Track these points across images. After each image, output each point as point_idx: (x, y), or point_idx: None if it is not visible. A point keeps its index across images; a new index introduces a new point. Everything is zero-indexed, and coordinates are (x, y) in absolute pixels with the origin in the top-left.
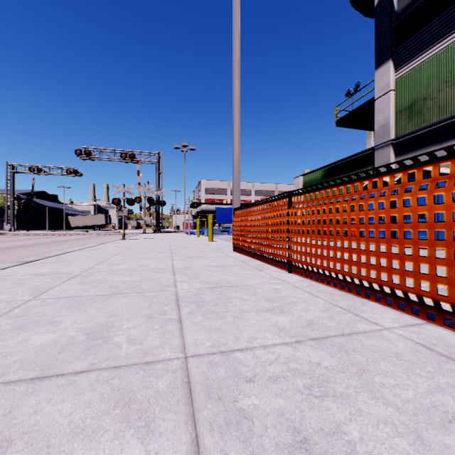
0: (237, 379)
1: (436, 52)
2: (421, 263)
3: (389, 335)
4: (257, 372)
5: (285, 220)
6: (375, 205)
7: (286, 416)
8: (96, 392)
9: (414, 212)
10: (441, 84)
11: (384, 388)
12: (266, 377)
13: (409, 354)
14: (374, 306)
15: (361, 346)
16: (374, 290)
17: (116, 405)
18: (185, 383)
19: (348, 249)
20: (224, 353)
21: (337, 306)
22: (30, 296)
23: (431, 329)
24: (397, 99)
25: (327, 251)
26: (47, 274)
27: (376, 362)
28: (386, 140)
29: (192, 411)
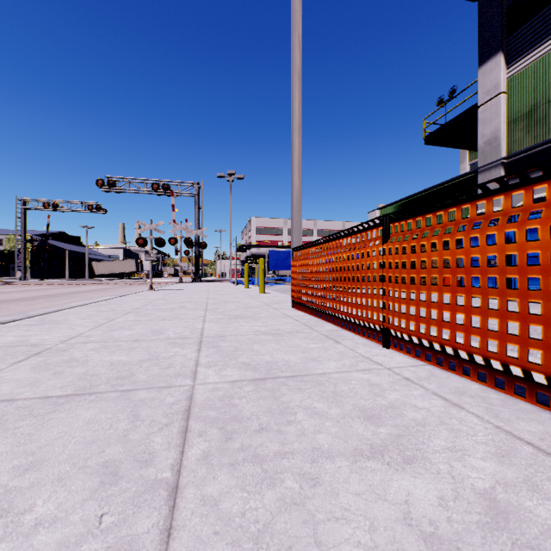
0: None
1: None
2: None
3: None
4: None
5: (377, 261)
6: None
7: None
8: None
9: None
10: None
11: None
12: None
13: None
14: None
15: None
16: None
17: None
18: None
19: (519, 315)
20: None
21: (518, 438)
22: None
23: None
24: (510, 104)
25: (465, 315)
26: (3, 346)
27: None
28: (494, 159)
29: None
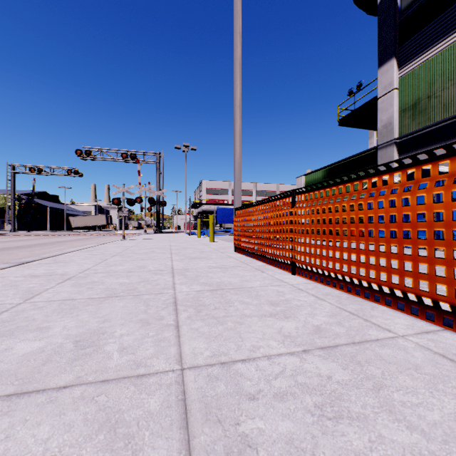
0: (238, 397)
1: (441, 49)
2: (437, 265)
3: (404, 344)
4: (261, 388)
5: (288, 219)
6: (385, 203)
7: (295, 443)
8: (79, 411)
9: (429, 210)
10: (446, 82)
11: (406, 408)
12: (272, 394)
13: (429, 366)
14: (384, 311)
15: (375, 356)
16: (384, 293)
17: (100, 429)
18: (181, 401)
19: (356, 250)
20: (224, 365)
21: (345, 310)
22: (21, 299)
23: (449, 337)
24: (401, 97)
25: (333, 252)
26: (42, 275)
27: (393, 376)
28: (389, 139)
29: (187, 436)
